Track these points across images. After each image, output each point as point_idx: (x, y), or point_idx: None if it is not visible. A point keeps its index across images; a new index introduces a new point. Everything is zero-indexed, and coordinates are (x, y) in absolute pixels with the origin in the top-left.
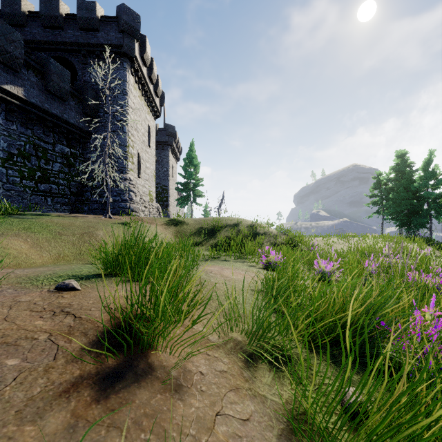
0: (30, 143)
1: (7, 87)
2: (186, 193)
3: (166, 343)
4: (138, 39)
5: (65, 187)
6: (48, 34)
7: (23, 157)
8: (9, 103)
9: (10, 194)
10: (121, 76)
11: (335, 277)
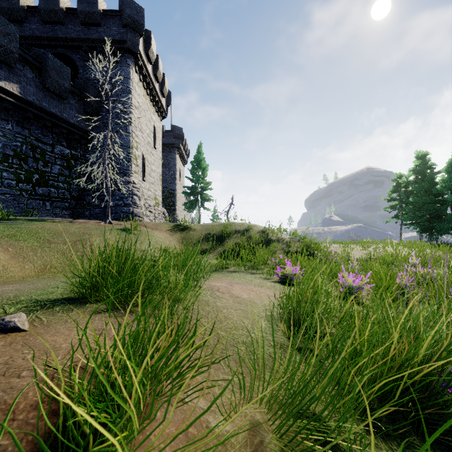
0: (26, 144)
1: (1, 83)
2: (193, 197)
3: (131, 450)
4: (142, 34)
5: (65, 191)
6: (48, 30)
7: (20, 158)
8: (3, 100)
9: (4, 198)
10: (125, 73)
11: (365, 294)
